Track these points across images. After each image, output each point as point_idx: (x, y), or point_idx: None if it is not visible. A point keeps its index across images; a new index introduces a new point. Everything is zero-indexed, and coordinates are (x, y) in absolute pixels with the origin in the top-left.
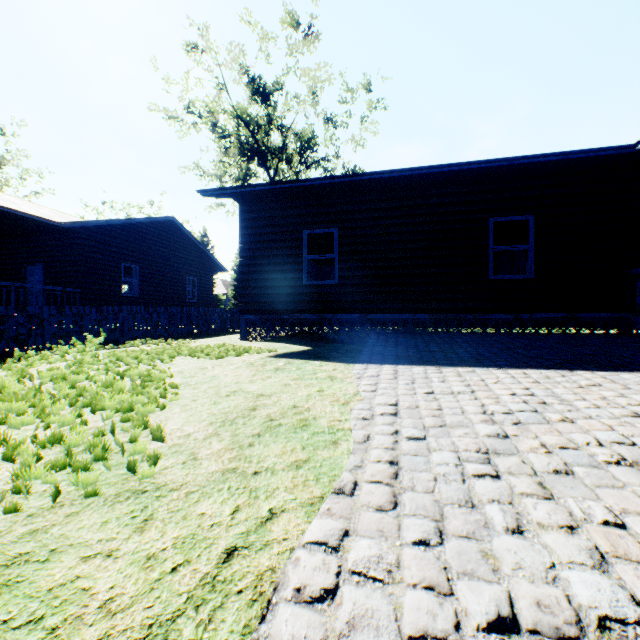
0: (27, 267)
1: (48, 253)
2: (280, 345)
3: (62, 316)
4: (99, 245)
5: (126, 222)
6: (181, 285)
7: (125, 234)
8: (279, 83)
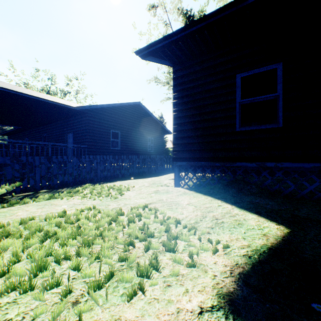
0: (67, 135)
1: (75, 126)
2: (220, 208)
3: (50, 163)
4: (98, 120)
5: (112, 106)
6: (144, 142)
7: (112, 113)
8: (202, 11)
